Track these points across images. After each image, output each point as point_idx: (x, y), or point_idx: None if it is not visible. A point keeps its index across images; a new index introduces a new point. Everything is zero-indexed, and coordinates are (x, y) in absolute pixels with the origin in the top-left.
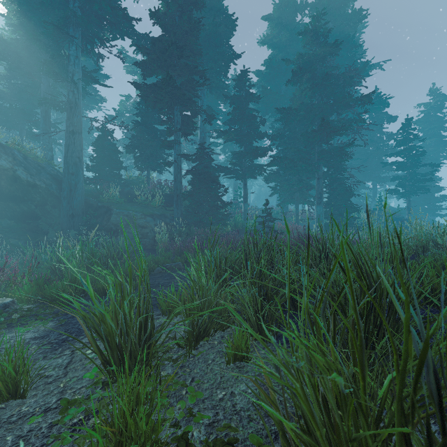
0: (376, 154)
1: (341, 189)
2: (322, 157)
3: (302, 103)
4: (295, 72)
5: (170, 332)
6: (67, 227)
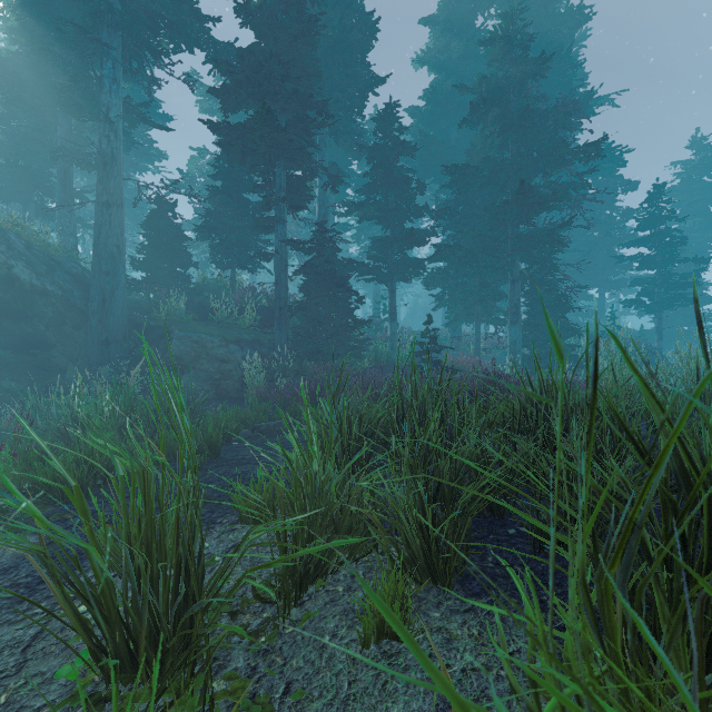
0: (605, 244)
1: (550, 299)
2: (519, 246)
3: (487, 157)
4: (474, 105)
5: (234, 591)
6: (98, 361)
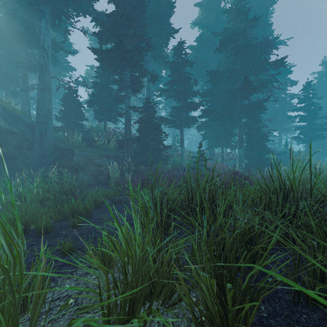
0: (281, 110)
1: (258, 136)
2: (243, 110)
3: (227, 67)
4: (222, 41)
5: None
6: (38, 165)
